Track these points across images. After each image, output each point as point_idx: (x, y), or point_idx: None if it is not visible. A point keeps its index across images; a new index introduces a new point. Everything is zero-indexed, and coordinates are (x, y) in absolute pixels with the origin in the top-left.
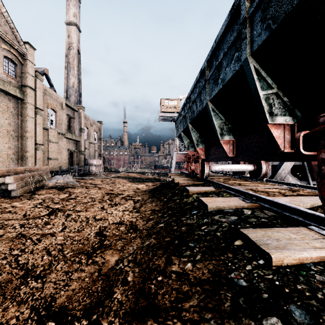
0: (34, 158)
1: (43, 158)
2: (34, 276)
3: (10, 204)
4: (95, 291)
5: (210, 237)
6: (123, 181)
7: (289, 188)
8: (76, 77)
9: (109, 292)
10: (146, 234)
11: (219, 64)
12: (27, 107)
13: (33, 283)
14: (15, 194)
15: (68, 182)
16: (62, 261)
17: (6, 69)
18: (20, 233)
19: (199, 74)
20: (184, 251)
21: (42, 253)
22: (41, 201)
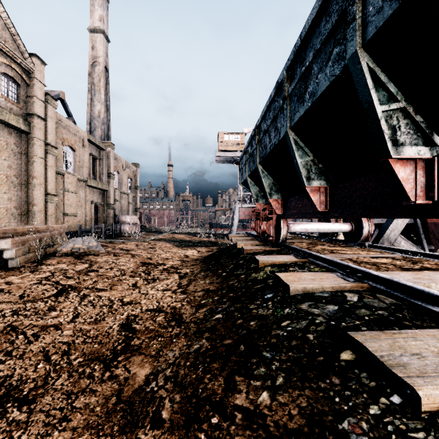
0: (44, 213)
1: (57, 213)
2: (18, 399)
3: (5, 279)
4: (108, 434)
5: (297, 343)
6: (166, 245)
7: (405, 257)
8: (104, 103)
9: (130, 438)
10: (195, 331)
11: (306, 71)
12: (34, 143)
13: (14, 412)
14: (13, 264)
15: (90, 247)
16: (65, 373)
17: (5, 91)
18: (9, 325)
19: (274, 91)
20: (255, 367)
21: (38, 358)
22: (49, 275)
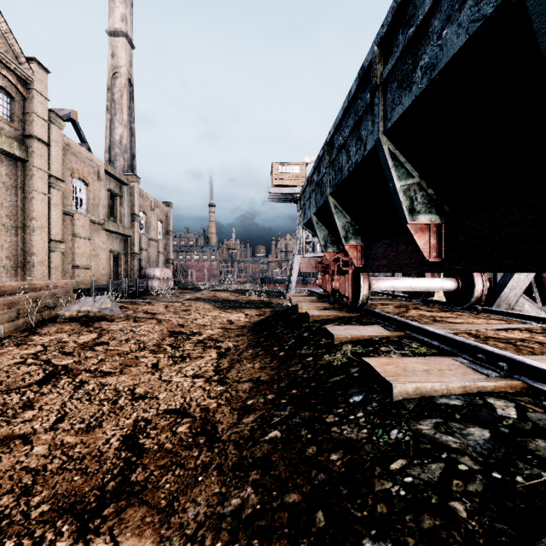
0: (46, 265)
1: (64, 265)
2: None
3: None
4: None
5: (435, 524)
6: (204, 306)
7: None
8: (127, 126)
9: None
10: (235, 464)
11: (415, 34)
12: (33, 174)
13: None
14: None
15: (103, 310)
16: (12, 539)
17: None
18: None
19: (356, 82)
20: None
21: None
22: (40, 350)
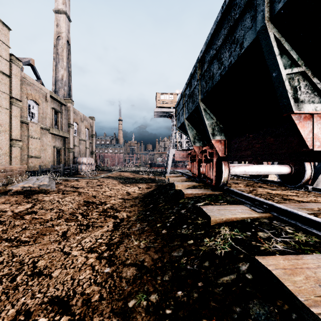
0: (8, 155)
1: (21, 155)
2: None
3: None
4: None
5: None
6: (113, 182)
7: None
8: (66, 69)
9: None
10: None
11: None
12: None
13: None
14: None
15: (41, 186)
16: None
17: None
18: None
19: None
20: None
21: None
22: None
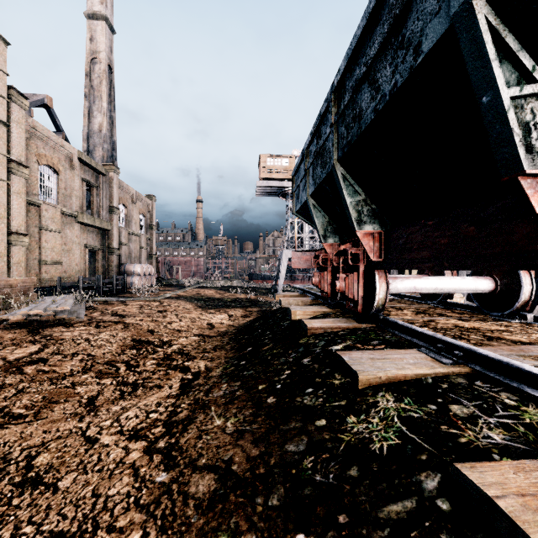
0: (5, 260)
1: (28, 261)
2: None
3: None
4: None
5: None
6: (185, 305)
7: None
8: (106, 114)
9: None
10: None
11: None
12: None
13: None
14: None
15: (60, 313)
16: None
17: None
18: None
19: None
20: None
21: None
22: None
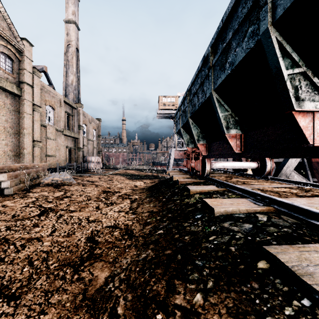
0: (31, 155)
1: (41, 155)
2: (8, 296)
3: (2, 203)
4: None
5: (222, 254)
6: (121, 178)
7: (299, 187)
8: (75, 75)
9: None
10: (142, 243)
11: (226, 46)
12: (24, 103)
13: (4, 306)
14: (8, 192)
15: (65, 179)
16: (44, 275)
17: (3, 65)
18: (3, 238)
19: (201, 63)
20: (190, 273)
21: (24, 264)
22: (34, 200)
